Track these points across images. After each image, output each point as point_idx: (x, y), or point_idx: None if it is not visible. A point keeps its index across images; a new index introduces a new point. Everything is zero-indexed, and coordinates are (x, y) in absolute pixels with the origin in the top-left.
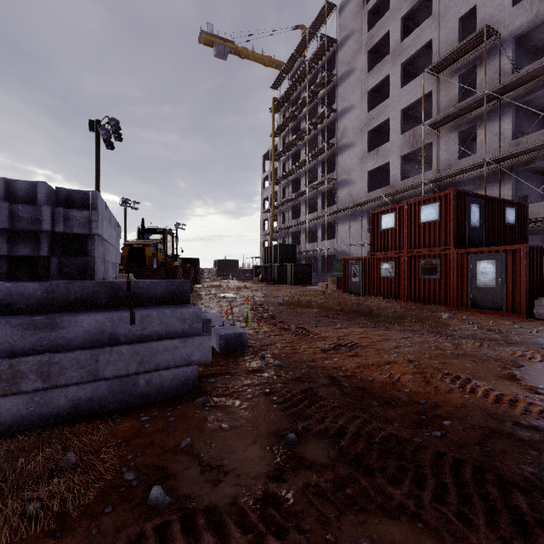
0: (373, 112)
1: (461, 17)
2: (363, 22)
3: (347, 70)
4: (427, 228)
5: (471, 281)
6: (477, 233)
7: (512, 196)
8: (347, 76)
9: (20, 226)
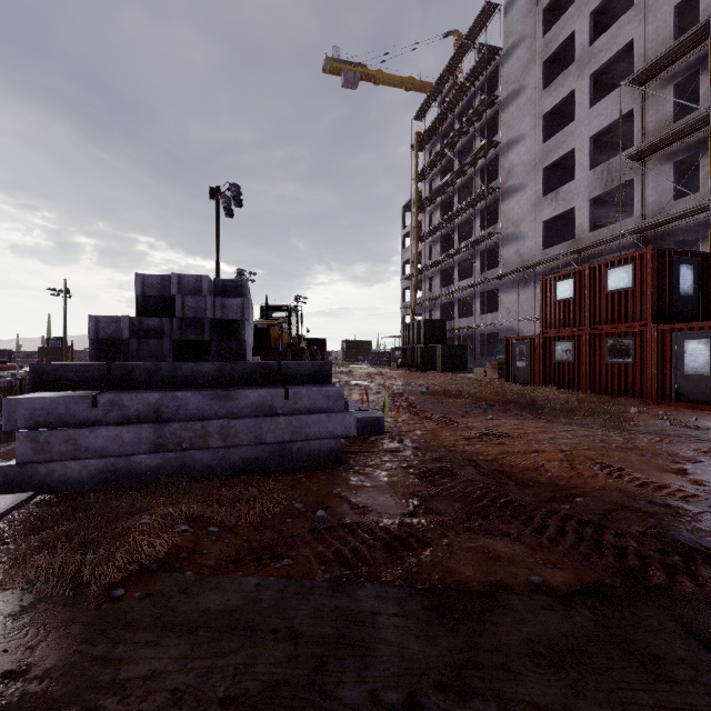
0: (551, 142)
1: (677, 4)
2: (536, 24)
3: (514, 89)
4: (616, 298)
5: (676, 367)
6: (689, 303)
7: None
8: (514, 96)
9: (190, 314)
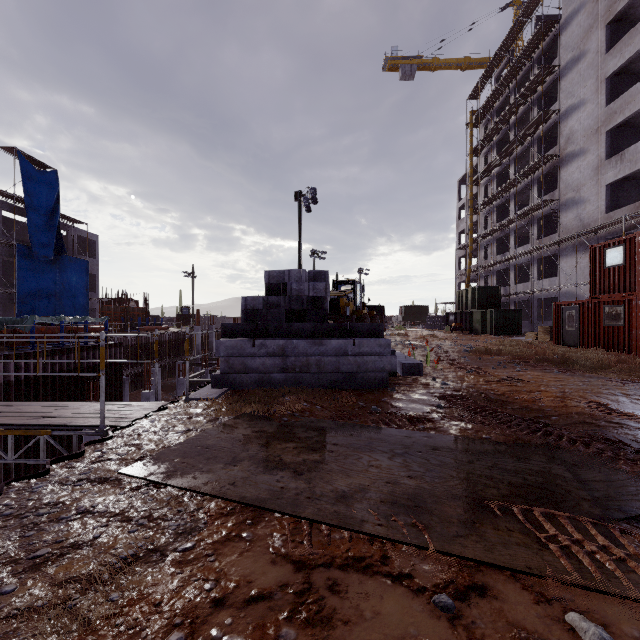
0: (615, 104)
1: None
2: None
3: (574, 56)
4: None
5: None
6: None
7: None
8: (574, 63)
9: (295, 294)
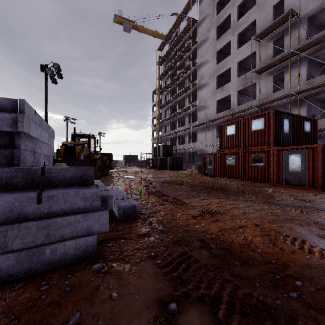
0: (220, 64)
1: (274, 5)
2: (214, 9)
3: (204, 39)
4: (256, 134)
5: (285, 168)
6: (287, 137)
7: (306, 115)
8: (204, 42)
9: None
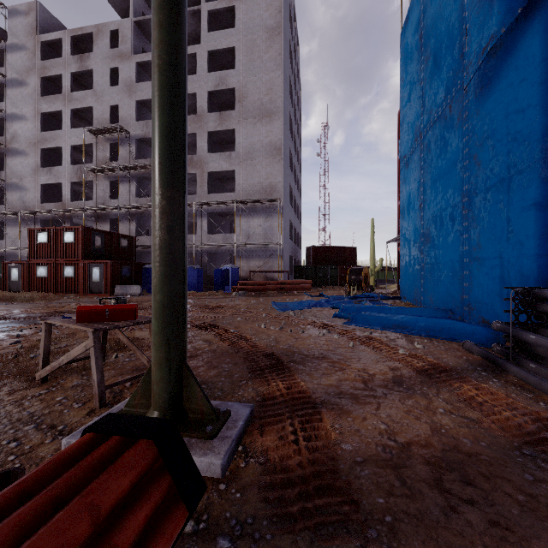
0: (47, 134)
1: (111, 105)
2: (36, 47)
3: (18, 79)
4: (68, 246)
5: (90, 279)
6: (100, 252)
7: (136, 230)
8: (18, 84)
9: None
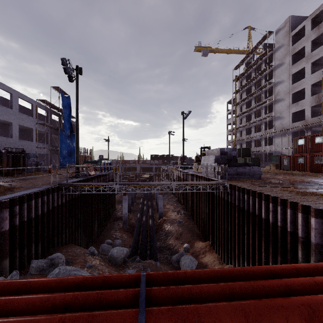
0: (295, 85)
1: None
2: (289, 41)
3: (279, 63)
4: (317, 145)
5: None
6: None
7: None
8: (279, 66)
9: (229, 154)
